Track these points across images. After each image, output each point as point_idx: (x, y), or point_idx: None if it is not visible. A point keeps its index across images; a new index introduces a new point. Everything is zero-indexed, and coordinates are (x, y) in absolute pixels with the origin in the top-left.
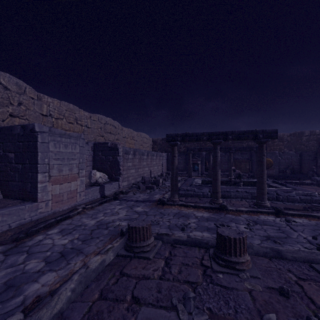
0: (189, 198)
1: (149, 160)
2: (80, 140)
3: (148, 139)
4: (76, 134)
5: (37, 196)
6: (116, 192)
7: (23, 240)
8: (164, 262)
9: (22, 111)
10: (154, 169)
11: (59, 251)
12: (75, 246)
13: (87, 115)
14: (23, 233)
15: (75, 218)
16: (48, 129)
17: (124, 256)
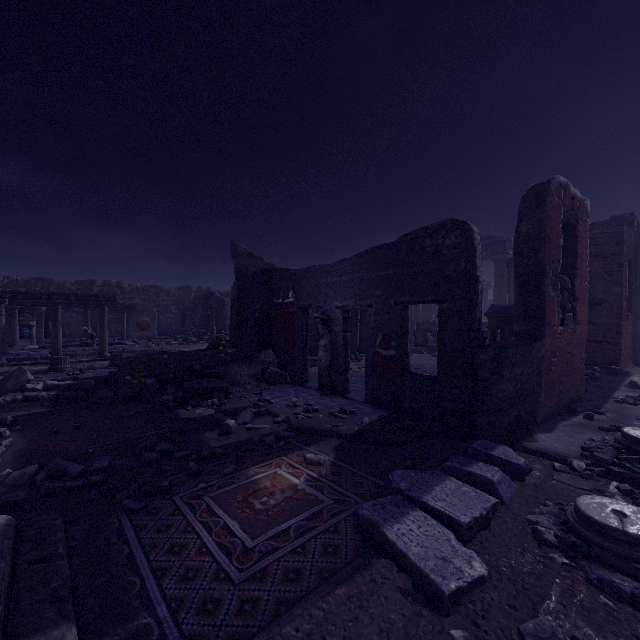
0: (22, 362)
1: None
2: None
3: None
4: None
5: None
6: None
7: None
8: None
9: None
10: None
11: None
12: None
13: None
14: None
15: None
16: None
17: None
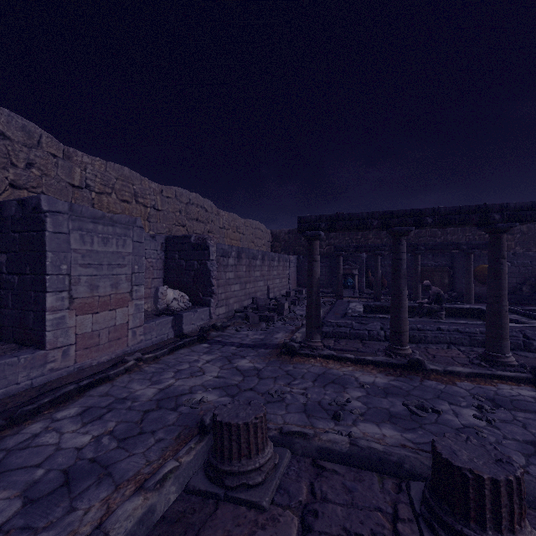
0: (342, 341)
1: (266, 268)
2: (134, 229)
3: (264, 232)
4: (126, 217)
5: (45, 338)
6: (204, 327)
7: (1, 434)
8: (299, 524)
9: (34, 179)
10: (275, 284)
11: (63, 468)
12: (102, 453)
13: (155, 187)
14: (5, 417)
15: (118, 381)
16: (67, 207)
17: (201, 493)
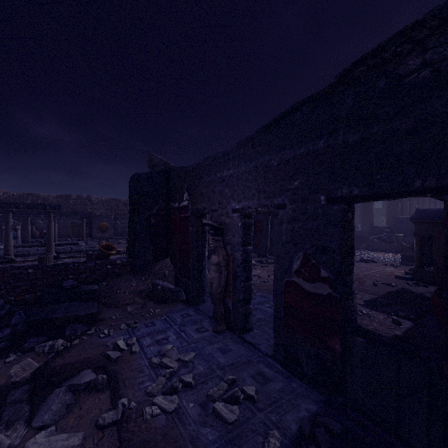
0: None
1: None
2: None
3: None
4: None
5: None
6: None
7: None
8: None
9: None
10: None
11: None
12: None
13: None
14: None
15: None
16: None
17: None
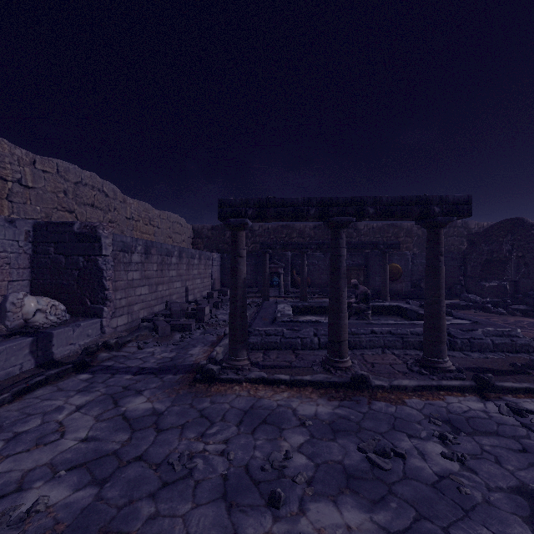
0: (273, 353)
1: (184, 266)
2: None
3: (184, 227)
4: None
5: None
6: (89, 348)
7: None
8: None
9: None
10: (195, 285)
11: None
12: None
13: (22, 155)
14: None
15: None
16: None
17: None
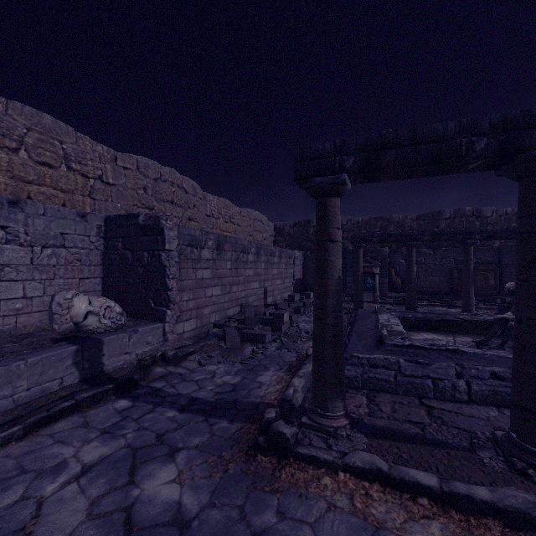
0: (384, 399)
1: (262, 264)
2: None
3: (265, 224)
4: None
5: None
6: (142, 360)
7: None
8: None
9: None
10: (275, 286)
11: None
12: None
13: (103, 152)
14: None
15: None
16: None
17: None
